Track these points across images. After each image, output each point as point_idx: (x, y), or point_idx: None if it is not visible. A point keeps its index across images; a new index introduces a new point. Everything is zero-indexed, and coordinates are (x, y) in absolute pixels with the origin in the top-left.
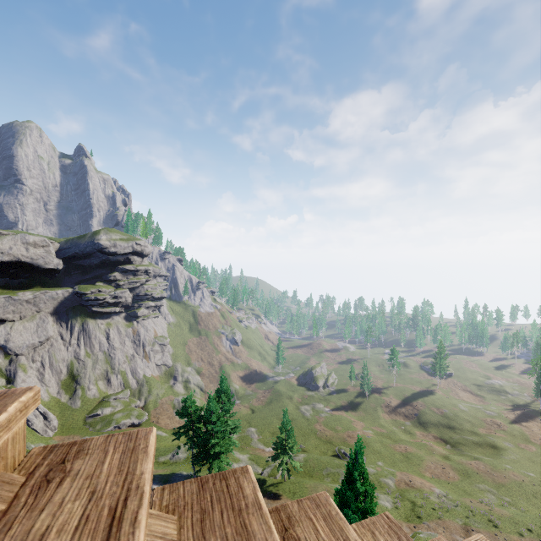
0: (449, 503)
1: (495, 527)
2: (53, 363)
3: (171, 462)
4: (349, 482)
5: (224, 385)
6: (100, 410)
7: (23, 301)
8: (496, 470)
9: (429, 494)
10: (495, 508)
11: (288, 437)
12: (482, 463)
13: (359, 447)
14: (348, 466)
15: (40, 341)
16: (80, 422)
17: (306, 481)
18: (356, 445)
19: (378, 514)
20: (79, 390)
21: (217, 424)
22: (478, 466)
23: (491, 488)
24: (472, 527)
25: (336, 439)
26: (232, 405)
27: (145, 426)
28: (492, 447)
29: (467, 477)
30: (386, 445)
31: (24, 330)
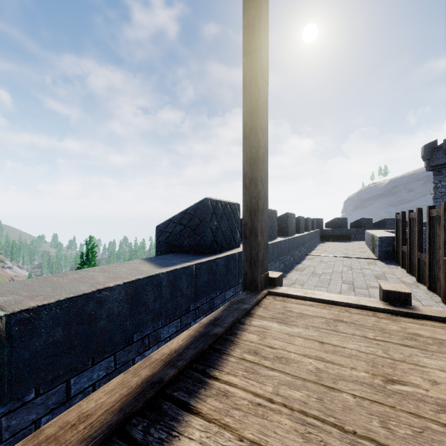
0: None
1: None
2: None
3: None
4: None
5: None
6: None
7: None
8: None
9: None
10: None
11: None
12: None
13: (91, 248)
14: (78, 268)
15: None
16: None
17: None
18: (87, 244)
19: None
20: None
21: None
22: None
23: None
24: None
25: None
26: None
27: None
28: None
29: None
30: None
31: None
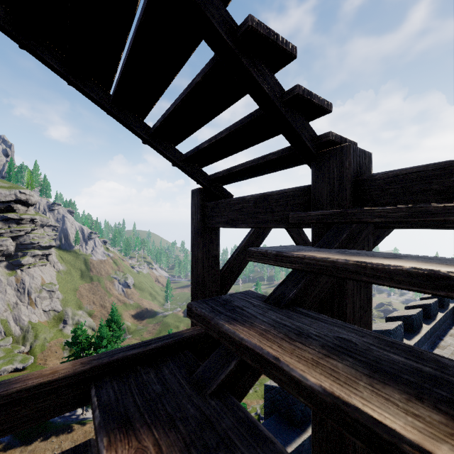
0: None
1: None
2: None
3: None
4: None
5: (114, 315)
6: None
7: None
8: None
9: None
10: None
11: None
12: None
13: None
14: None
15: None
16: None
17: None
18: None
19: None
20: None
21: (107, 348)
22: None
23: None
24: None
25: None
26: (123, 332)
27: (31, 369)
28: None
29: None
30: None
31: None
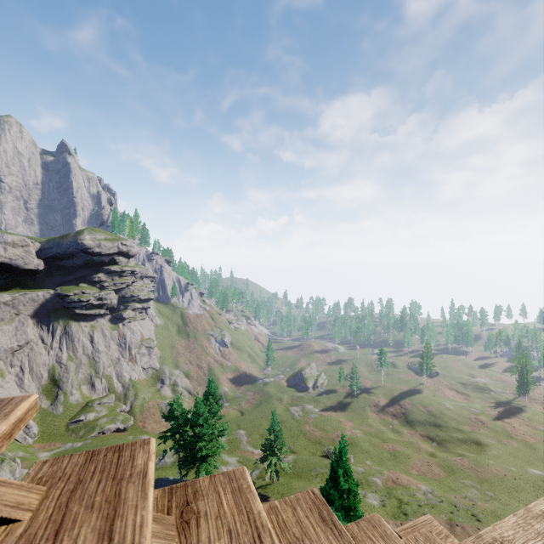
0: (434, 499)
1: (478, 521)
2: (33, 368)
3: (157, 467)
4: (333, 480)
5: (212, 388)
6: (83, 415)
7: (0, 303)
8: (480, 466)
9: (416, 491)
10: (478, 503)
11: (277, 438)
12: (466, 459)
13: (343, 445)
14: (332, 464)
15: (19, 345)
16: (62, 428)
17: (295, 482)
18: (340, 443)
19: (361, 511)
20: (60, 396)
21: (204, 427)
22: (463, 462)
23: (475, 483)
24: (457, 522)
25: (325, 440)
26: (220, 407)
27: (131, 431)
28: (476, 444)
29: (452, 473)
30: (374, 445)
31: (1, 334)
